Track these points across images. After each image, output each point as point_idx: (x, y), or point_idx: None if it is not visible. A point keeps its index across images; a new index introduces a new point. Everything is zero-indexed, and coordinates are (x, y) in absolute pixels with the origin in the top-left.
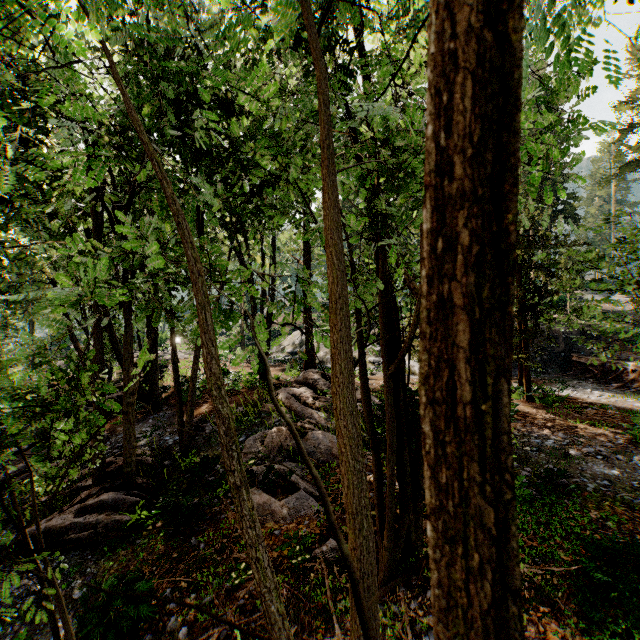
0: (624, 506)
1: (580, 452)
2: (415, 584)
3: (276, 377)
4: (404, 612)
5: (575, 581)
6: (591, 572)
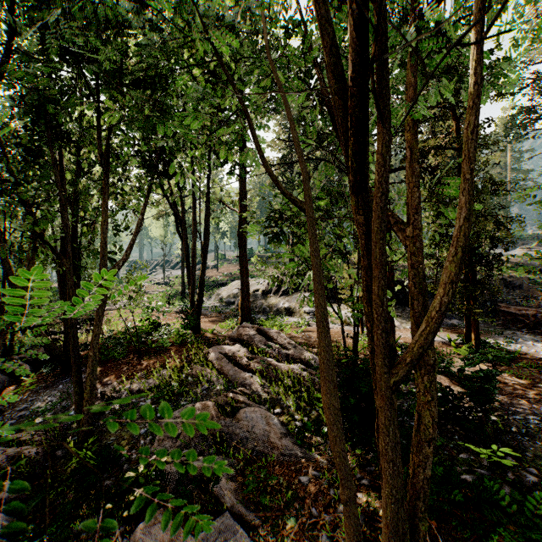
0: None
1: None
2: None
3: (210, 330)
4: None
5: None
6: None
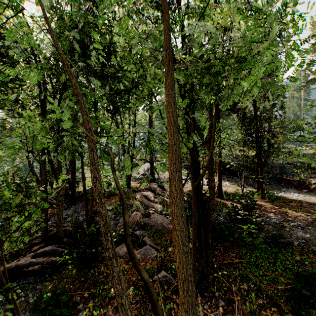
0: (313, 253)
1: (289, 225)
2: (206, 295)
3: (135, 186)
4: (201, 310)
5: (290, 294)
6: (298, 289)
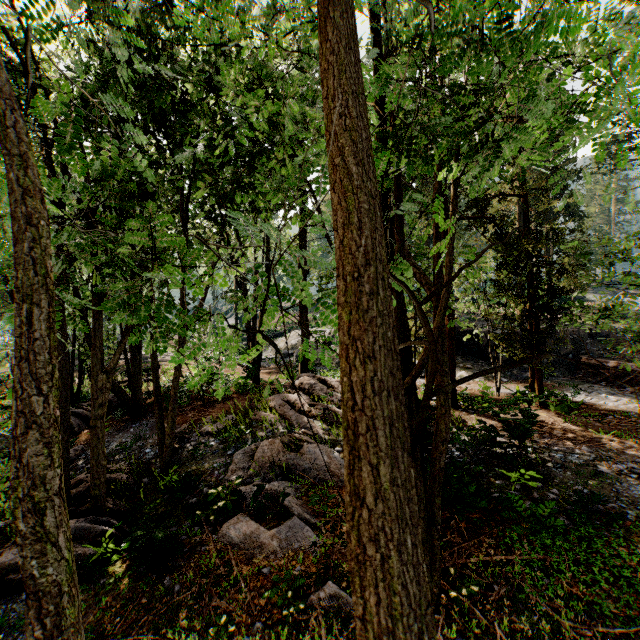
0: None
1: (610, 469)
2: None
3: (270, 381)
4: None
5: None
6: None
